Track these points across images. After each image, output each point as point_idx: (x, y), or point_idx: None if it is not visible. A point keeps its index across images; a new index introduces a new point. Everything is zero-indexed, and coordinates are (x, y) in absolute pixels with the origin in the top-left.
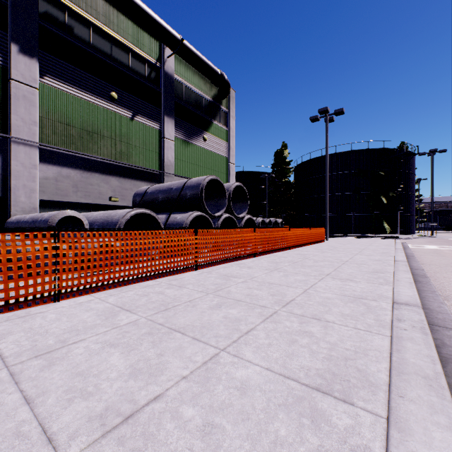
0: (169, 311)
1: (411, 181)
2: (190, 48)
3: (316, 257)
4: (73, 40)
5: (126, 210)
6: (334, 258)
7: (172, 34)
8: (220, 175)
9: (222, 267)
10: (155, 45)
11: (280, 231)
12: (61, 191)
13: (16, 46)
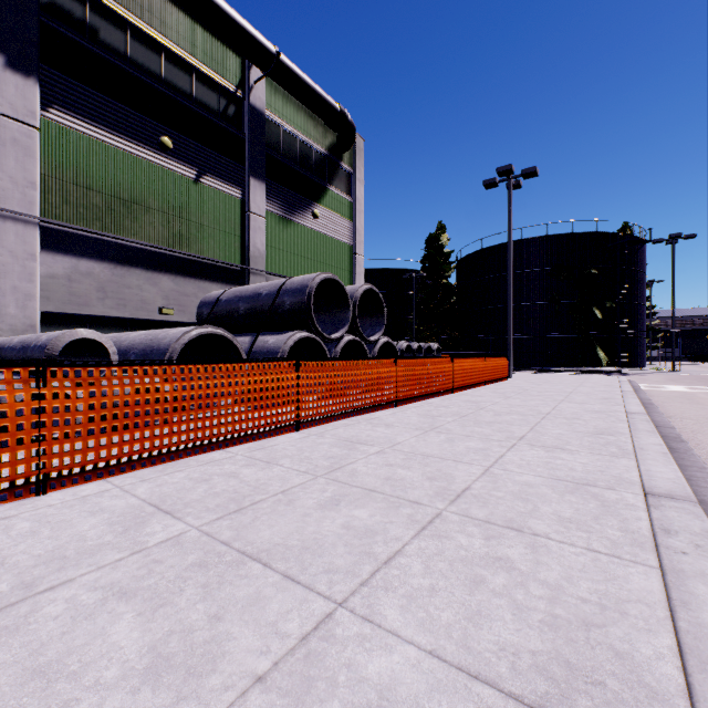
0: (243, 513)
1: (640, 285)
2: (291, 67)
3: (497, 406)
4: (98, 50)
5: (182, 328)
6: (526, 407)
7: (262, 45)
8: (340, 273)
9: (342, 425)
10: (235, 62)
11: (437, 363)
12: (78, 298)
13: (1, 57)
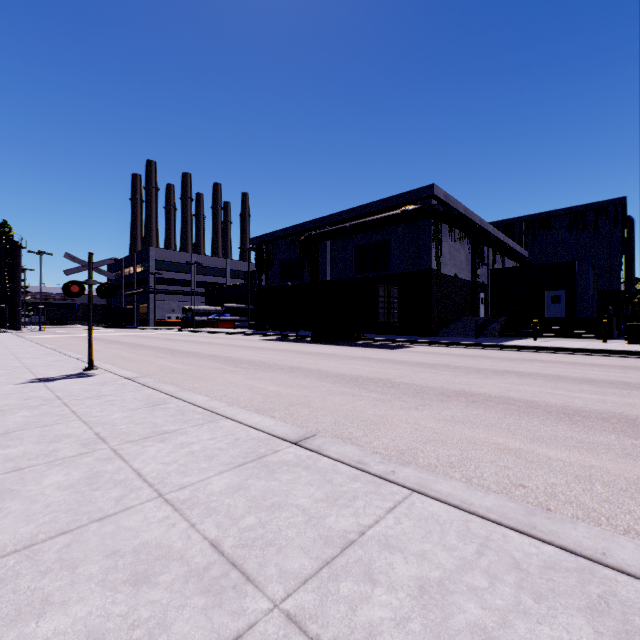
0: None
1: (19, 274)
2: None
3: None
4: None
5: None
6: None
7: None
8: None
9: None
10: None
11: None
12: None
13: None
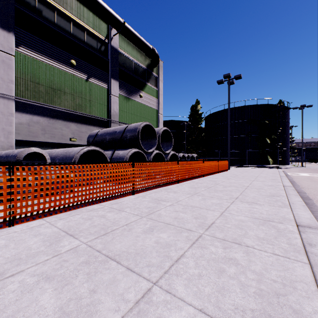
0: (107, 235)
1: (287, 128)
2: (130, 29)
3: (224, 183)
4: (42, 20)
5: (80, 147)
6: (238, 183)
7: (117, 18)
8: (152, 122)
9: (153, 192)
10: (104, 26)
11: (196, 163)
12: (33, 133)
13: None
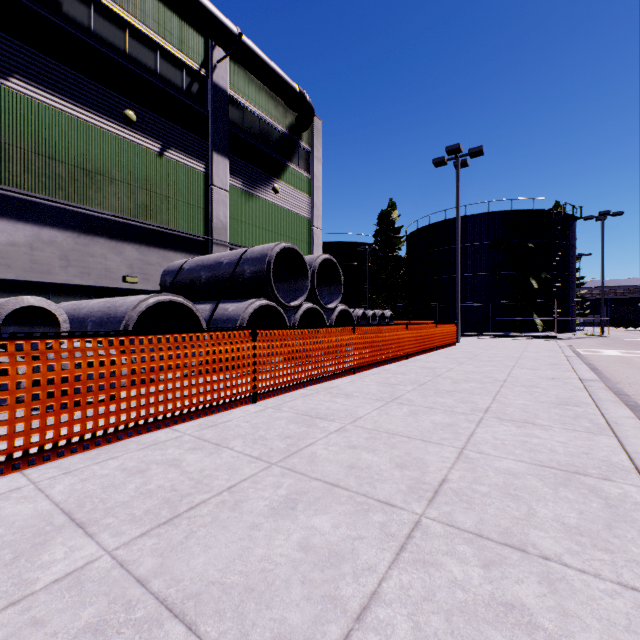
0: (176, 524)
1: (571, 257)
2: (252, 48)
3: (453, 373)
4: (61, 22)
5: (140, 296)
6: (482, 374)
7: (224, 25)
8: (299, 245)
9: (300, 395)
10: (198, 42)
11: (393, 330)
12: (40, 266)
13: None
